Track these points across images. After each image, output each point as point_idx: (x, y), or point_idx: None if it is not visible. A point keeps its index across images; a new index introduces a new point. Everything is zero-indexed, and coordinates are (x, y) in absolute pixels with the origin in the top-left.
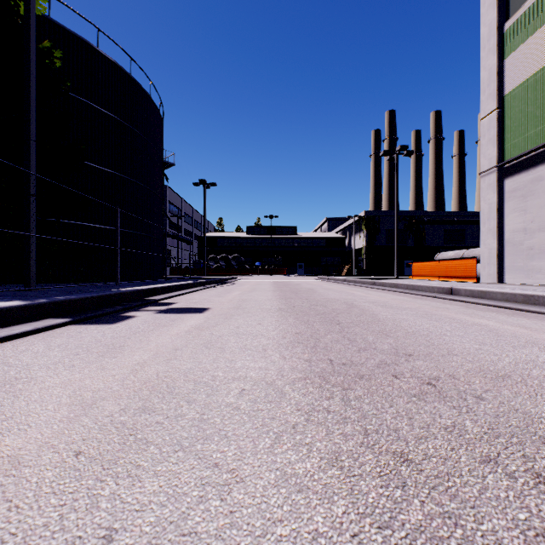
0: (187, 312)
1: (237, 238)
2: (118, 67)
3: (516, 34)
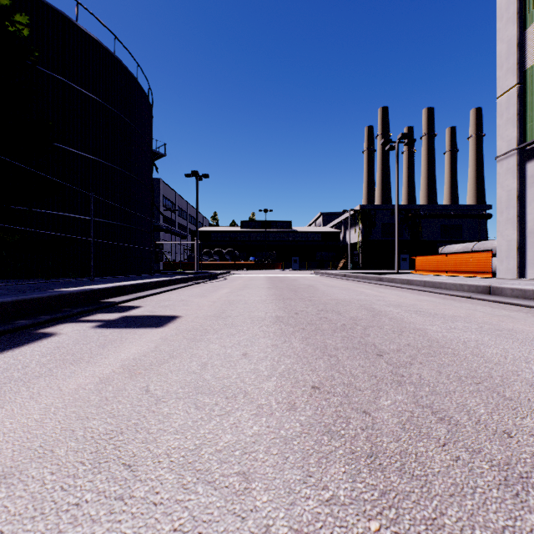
0: (141, 326)
1: (231, 233)
2: (100, 45)
3: None
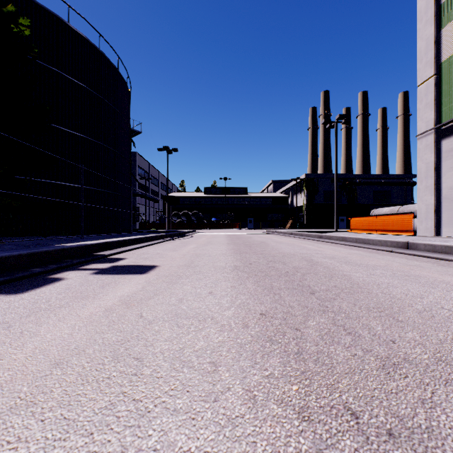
0: (129, 273)
1: (196, 197)
2: (88, 41)
3: None
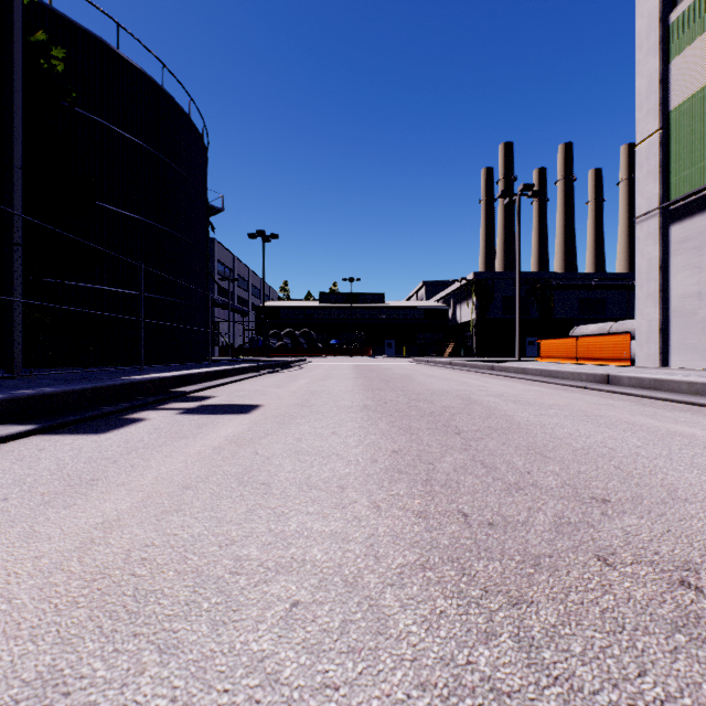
0: (226, 413)
1: (306, 308)
2: (146, 76)
3: (687, 26)
